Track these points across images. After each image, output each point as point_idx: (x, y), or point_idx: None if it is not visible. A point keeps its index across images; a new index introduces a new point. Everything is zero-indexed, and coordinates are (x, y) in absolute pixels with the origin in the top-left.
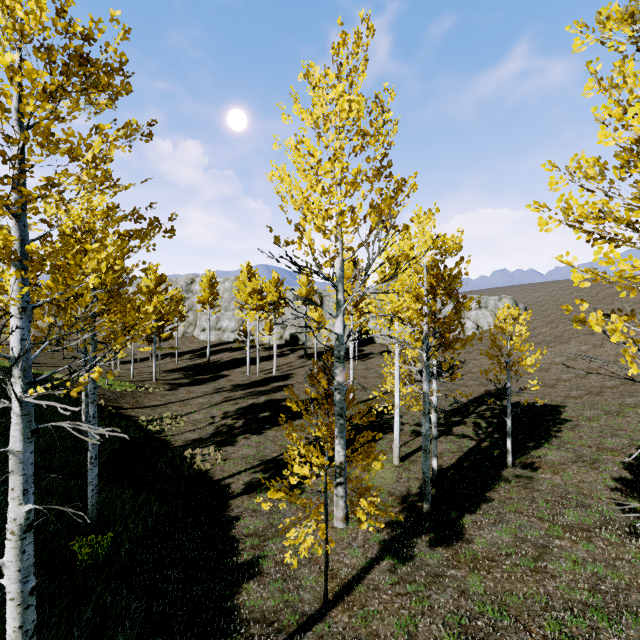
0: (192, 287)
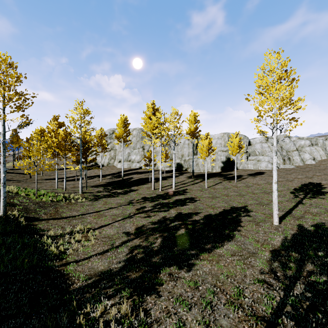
0: (113, 135)
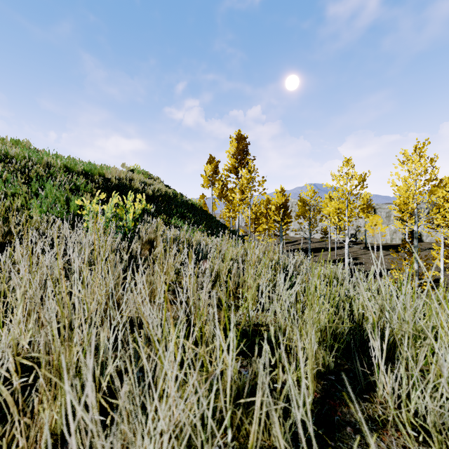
0: None
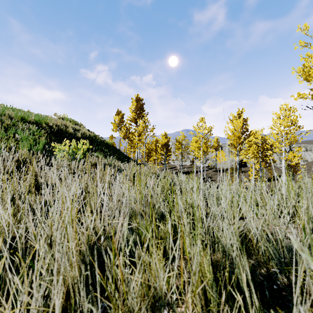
0: None
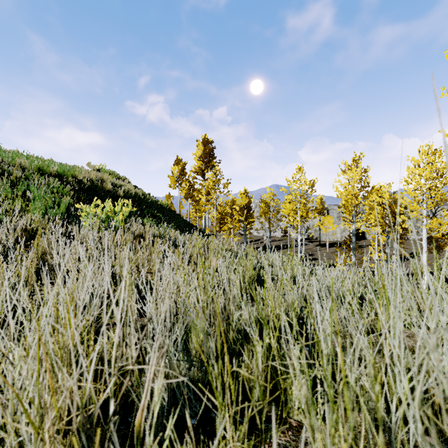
0: None
